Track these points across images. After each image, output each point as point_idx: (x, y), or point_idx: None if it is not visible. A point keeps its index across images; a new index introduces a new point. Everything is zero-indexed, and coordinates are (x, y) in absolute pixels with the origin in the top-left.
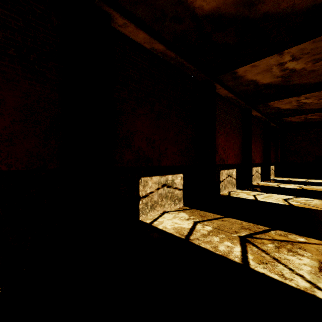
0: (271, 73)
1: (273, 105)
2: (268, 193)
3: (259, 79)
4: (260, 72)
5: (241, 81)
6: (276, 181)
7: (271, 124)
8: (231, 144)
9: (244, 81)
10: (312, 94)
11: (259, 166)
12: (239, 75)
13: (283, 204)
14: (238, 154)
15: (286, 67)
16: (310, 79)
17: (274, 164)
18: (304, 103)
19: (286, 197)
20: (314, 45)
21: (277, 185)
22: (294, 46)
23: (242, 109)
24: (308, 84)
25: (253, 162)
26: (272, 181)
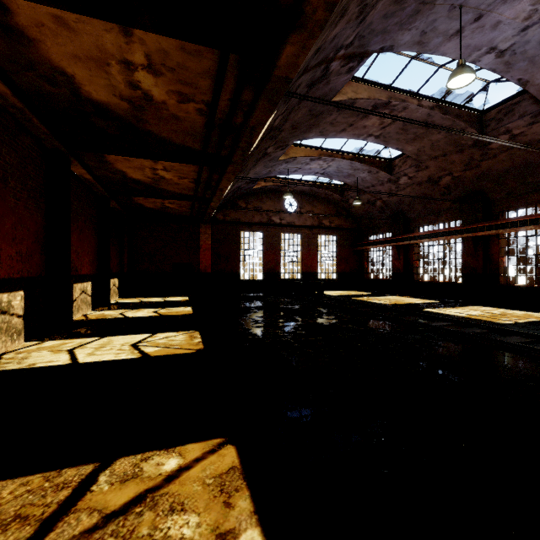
0: (109, 79)
1: (116, 164)
2: (104, 338)
3: (83, 79)
4: (84, 59)
5: (32, 55)
6: (122, 307)
7: (113, 203)
8: (6, 224)
9: (41, 61)
10: (173, 165)
11: (90, 280)
12: (22, 29)
13: (132, 357)
14: (33, 253)
15: (137, 80)
16: (173, 134)
17: (118, 275)
18: (162, 177)
19: (136, 339)
20: (182, 56)
21: (123, 314)
22: (152, 32)
23: (46, 148)
24: (169, 143)
25: (75, 273)
26: (114, 308)
